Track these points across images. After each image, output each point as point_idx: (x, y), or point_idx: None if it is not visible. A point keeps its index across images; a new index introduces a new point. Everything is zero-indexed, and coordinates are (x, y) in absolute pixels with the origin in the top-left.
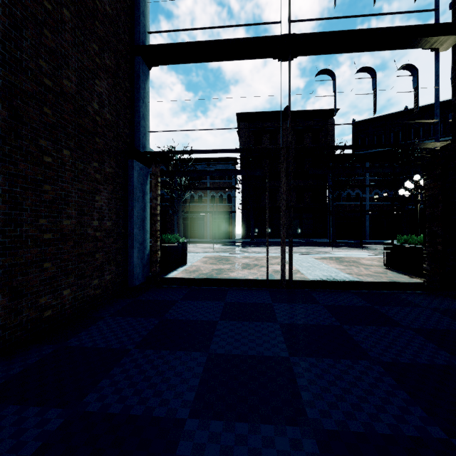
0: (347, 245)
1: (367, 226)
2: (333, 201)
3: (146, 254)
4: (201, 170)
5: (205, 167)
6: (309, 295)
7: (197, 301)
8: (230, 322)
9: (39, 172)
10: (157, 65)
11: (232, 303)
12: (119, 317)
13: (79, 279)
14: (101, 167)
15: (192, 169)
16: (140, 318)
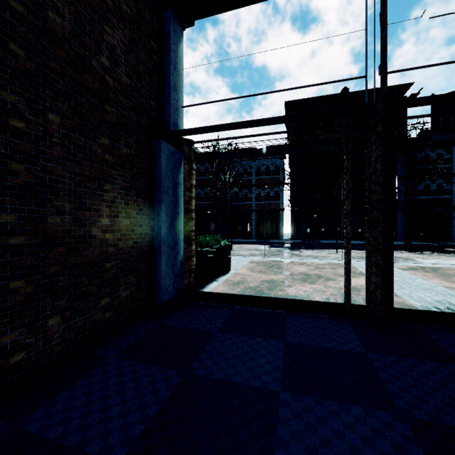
0: (429, 249)
1: (453, 226)
2: (406, 195)
3: (178, 260)
4: (248, 149)
5: (253, 145)
6: (426, 338)
7: (243, 337)
8: (302, 399)
9: (0, 141)
10: (191, 21)
11: (297, 345)
12: (126, 361)
13: (77, 300)
14: (114, 146)
15: (236, 149)
16: (155, 366)
